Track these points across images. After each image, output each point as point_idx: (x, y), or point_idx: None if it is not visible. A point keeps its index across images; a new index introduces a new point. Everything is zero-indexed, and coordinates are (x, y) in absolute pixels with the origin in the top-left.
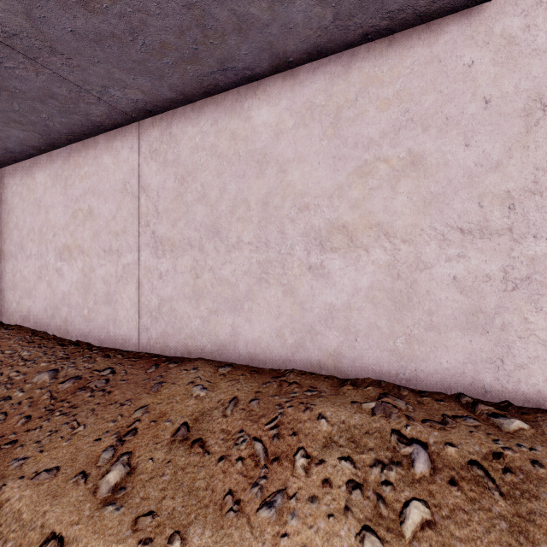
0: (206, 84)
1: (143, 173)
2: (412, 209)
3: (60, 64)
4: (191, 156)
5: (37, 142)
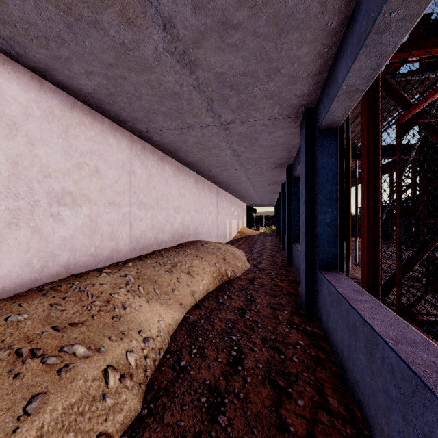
0: None
1: None
2: (97, 191)
3: None
4: None
5: None
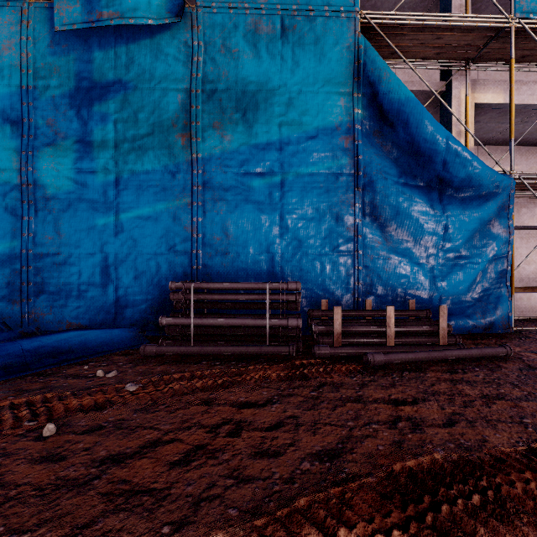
0: None
1: None
2: None
3: None
4: None
5: None
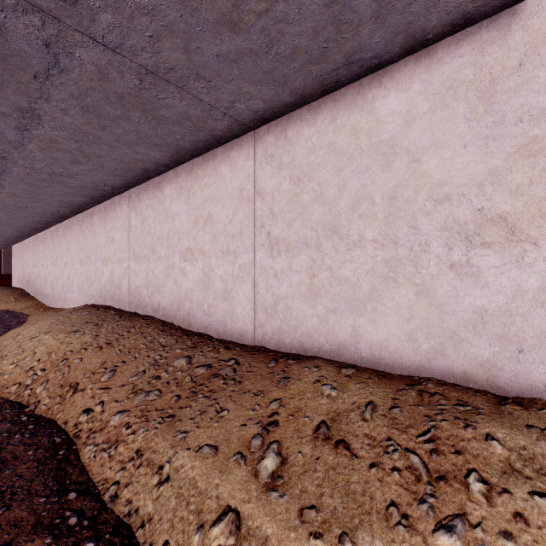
0: (327, 82)
1: (258, 178)
2: None
3: (200, 88)
4: (307, 157)
5: (167, 160)
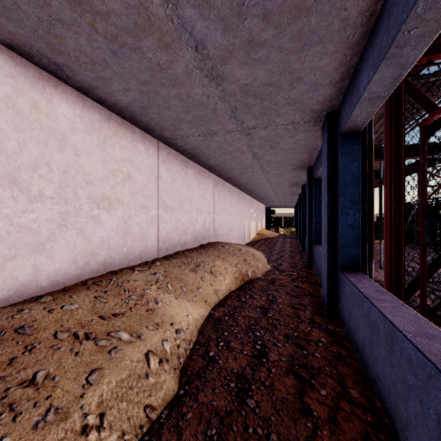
0: (26, 49)
1: None
2: (129, 195)
3: None
4: None
5: None
